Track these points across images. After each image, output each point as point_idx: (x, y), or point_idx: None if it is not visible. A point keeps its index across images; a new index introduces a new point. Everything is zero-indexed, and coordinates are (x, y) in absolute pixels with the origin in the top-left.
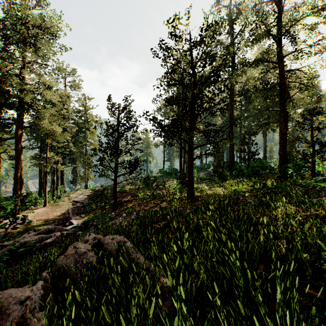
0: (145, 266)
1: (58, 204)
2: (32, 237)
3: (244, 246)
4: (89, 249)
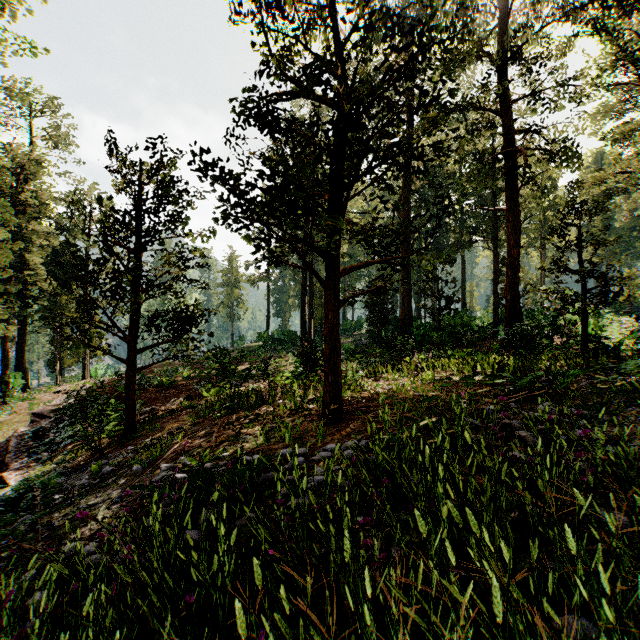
0: None
1: None
2: None
3: None
4: None
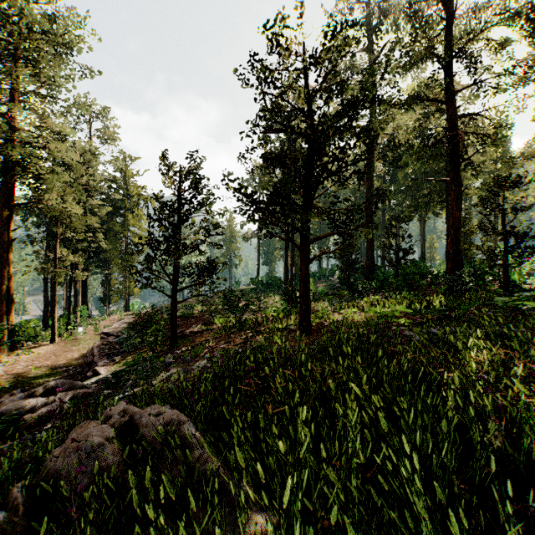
0: (218, 480)
1: (76, 338)
2: (17, 402)
3: (430, 445)
4: (110, 436)
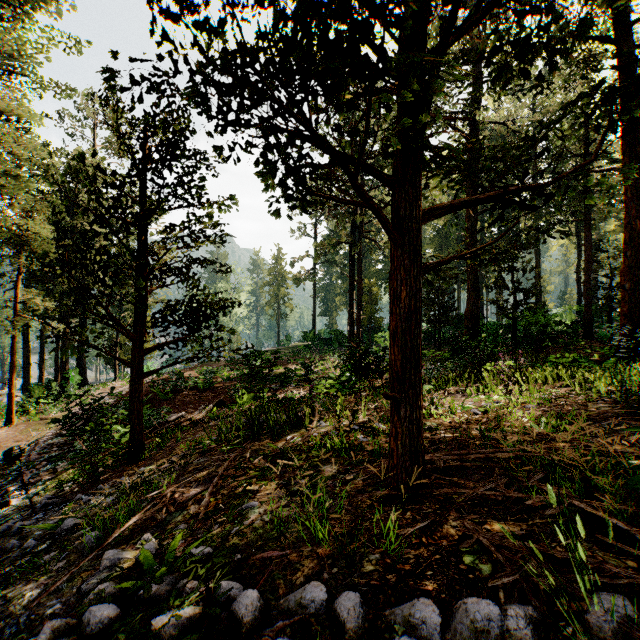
0: None
1: (47, 418)
2: None
3: None
4: None
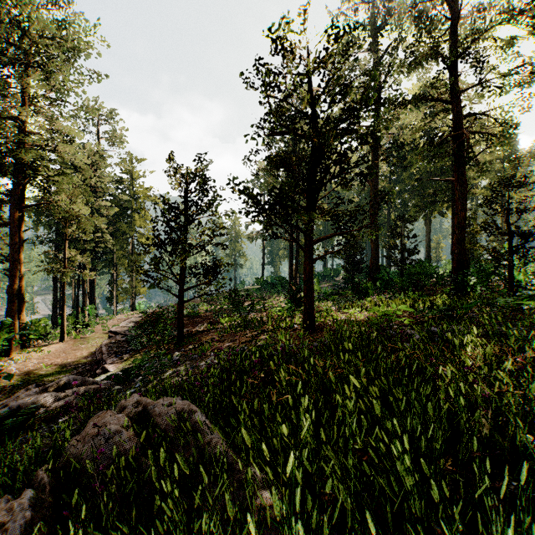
0: (227, 462)
1: (84, 337)
2: (32, 396)
3: (418, 427)
4: (126, 424)
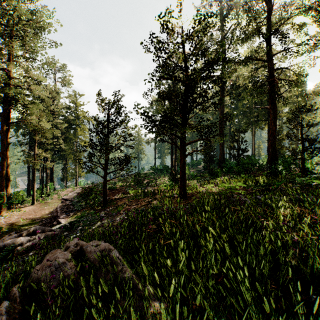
0: (132, 283)
1: (47, 202)
2: (13, 239)
3: (254, 262)
4: (69, 258)
